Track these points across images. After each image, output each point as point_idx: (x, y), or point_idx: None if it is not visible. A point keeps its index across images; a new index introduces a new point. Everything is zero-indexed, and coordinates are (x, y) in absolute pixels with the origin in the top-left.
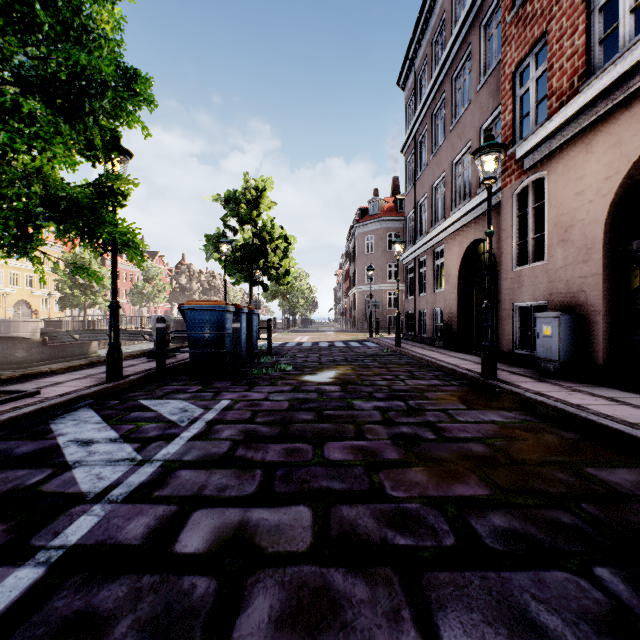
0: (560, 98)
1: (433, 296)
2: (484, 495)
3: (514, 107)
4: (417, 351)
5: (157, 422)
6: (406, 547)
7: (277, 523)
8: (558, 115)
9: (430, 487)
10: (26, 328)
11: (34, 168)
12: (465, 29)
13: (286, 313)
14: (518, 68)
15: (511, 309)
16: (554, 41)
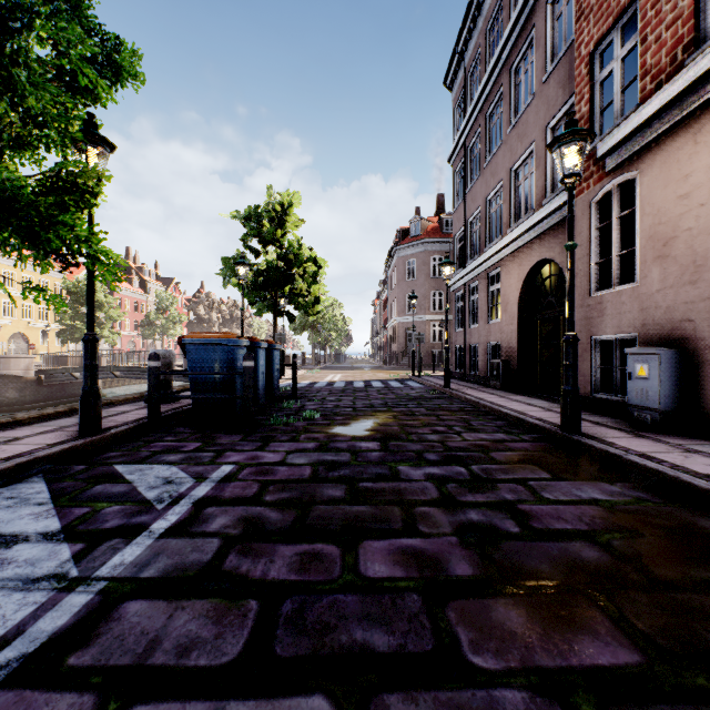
0: (657, 77)
1: (487, 328)
2: (634, 665)
3: (592, 95)
4: (470, 393)
5: (125, 502)
6: None
7: None
8: (656, 97)
9: (536, 644)
10: (18, 365)
11: None
12: (527, 10)
13: (316, 347)
14: (598, 47)
15: (589, 343)
16: (648, 6)
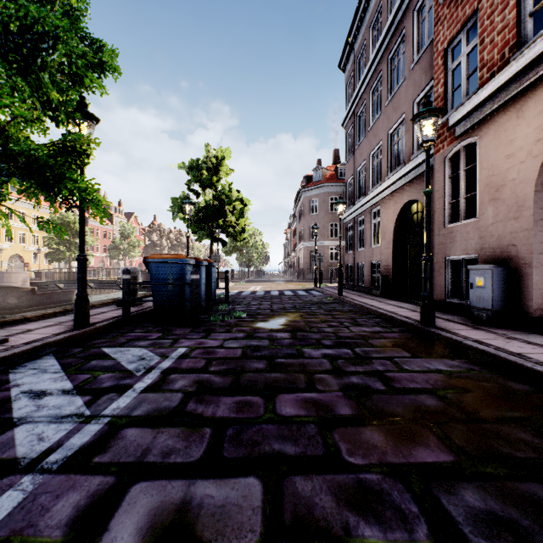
0: (491, 69)
1: (370, 251)
2: (449, 462)
3: (446, 80)
4: (357, 299)
5: (114, 371)
6: (373, 540)
7: (223, 502)
8: (490, 84)
9: (389, 451)
10: (17, 278)
11: None
12: (400, 14)
13: (242, 265)
14: (450, 45)
15: (443, 262)
16: (485, 17)
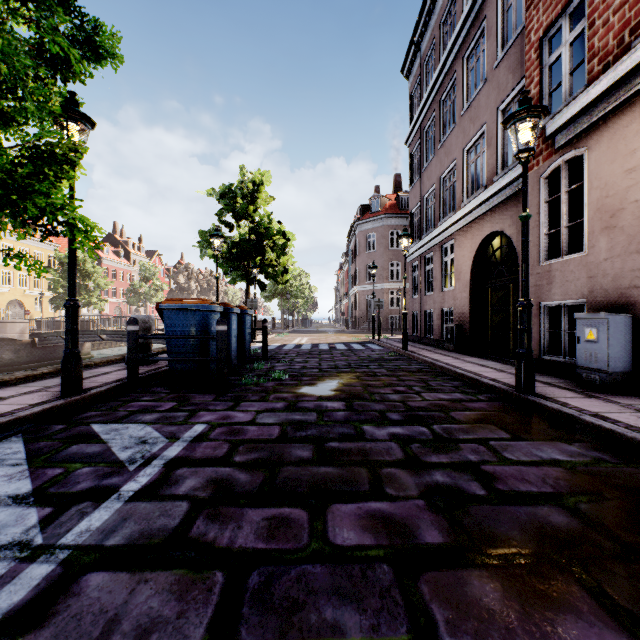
0: (604, 59)
1: (441, 295)
2: None
3: (541, 78)
4: (427, 355)
5: (98, 463)
6: None
7: None
8: (605, 77)
9: (517, 624)
10: (14, 329)
11: None
12: (479, 2)
13: (285, 313)
14: (547, 33)
15: (538, 309)
16: None
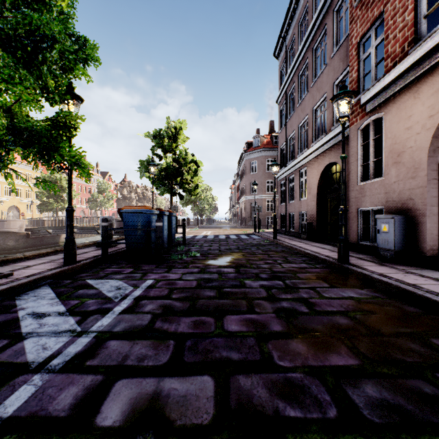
0: (394, 59)
1: (299, 203)
2: (355, 365)
3: (359, 67)
4: (288, 242)
5: (97, 298)
6: (296, 419)
7: (185, 393)
8: (393, 71)
9: (310, 357)
10: (15, 225)
11: (5, 106)
12: (322, 14)
13: (196, 215)
14: (362, 39)
15: (357, 212)
16: (389, 18)
